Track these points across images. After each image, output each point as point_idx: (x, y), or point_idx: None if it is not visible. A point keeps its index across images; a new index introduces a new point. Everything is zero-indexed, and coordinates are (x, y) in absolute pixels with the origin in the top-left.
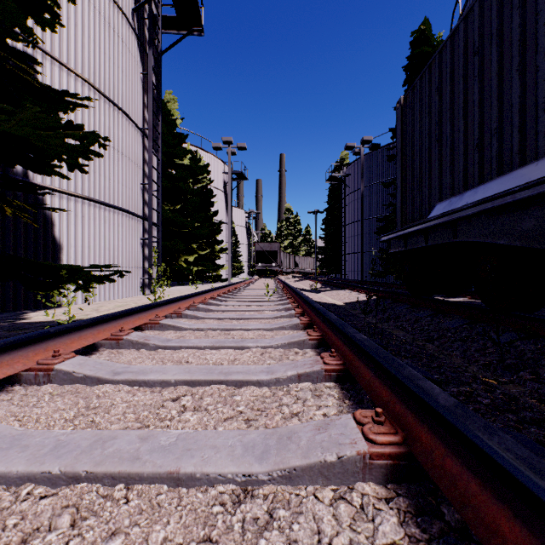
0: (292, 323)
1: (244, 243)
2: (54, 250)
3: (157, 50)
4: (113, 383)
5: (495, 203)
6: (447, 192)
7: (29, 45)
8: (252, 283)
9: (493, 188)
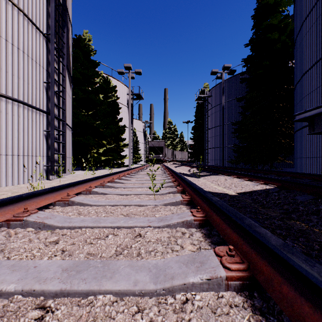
0: None
1: (142, 142)
2: None
3: None
4: None
5: None
6: None
7: None
8: (145, 169)
9: None
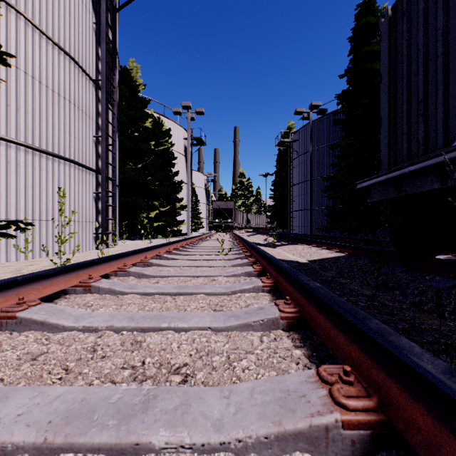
0: (265, 316)
1: (204, 203)
2: None
3: (111, 3)
4: None
5: None
6: None
7: None
8: (209, 238)
9: None
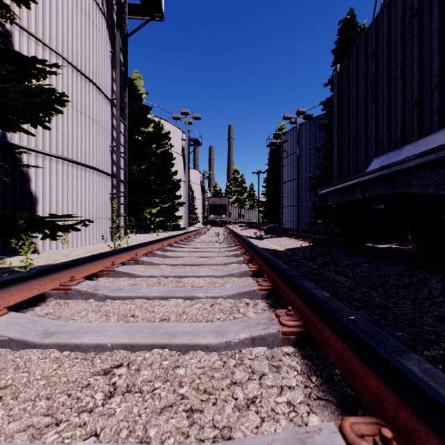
0: (241, 270)
1: (199, 198)
2: (31, 203)
3: (124, 32)
4: (41, 347)
5: (439, 154)
6: (384, 148)
7: (7, 21)
8: (205, 232)
9: (436, 140)
